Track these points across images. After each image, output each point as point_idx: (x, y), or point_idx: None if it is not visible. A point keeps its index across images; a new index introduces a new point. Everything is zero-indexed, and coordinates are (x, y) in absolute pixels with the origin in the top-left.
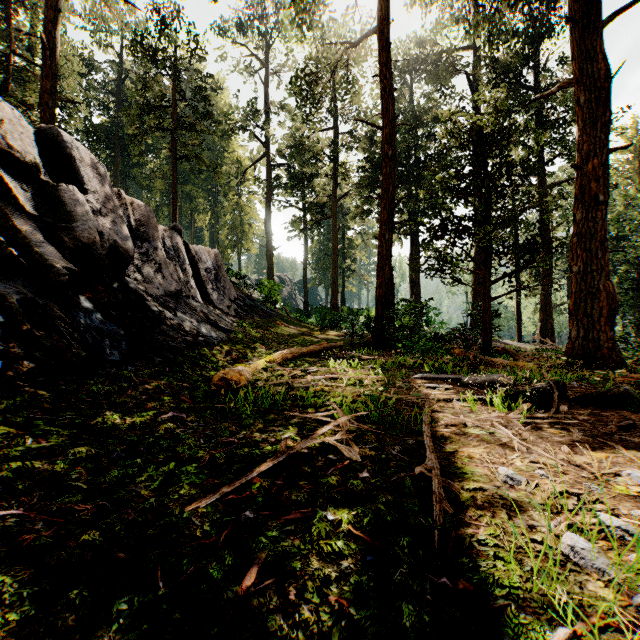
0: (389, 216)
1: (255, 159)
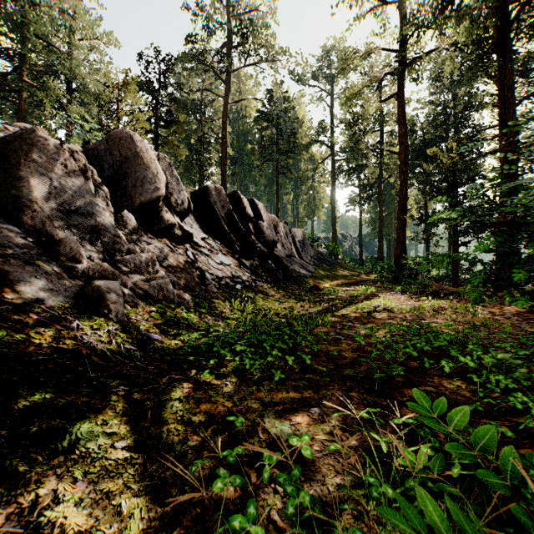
0: (403, 206)
1: (324, 156)
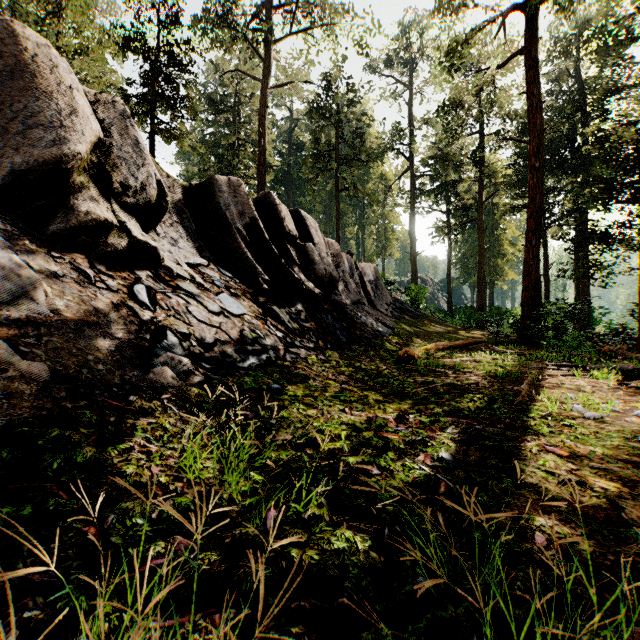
0: (536, 223)
1: (399, 172)
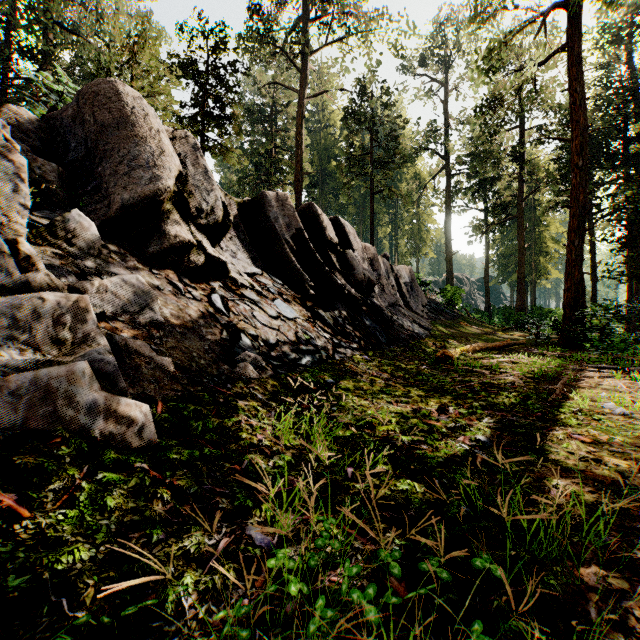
0: (579, 223)
1: (434, 171)
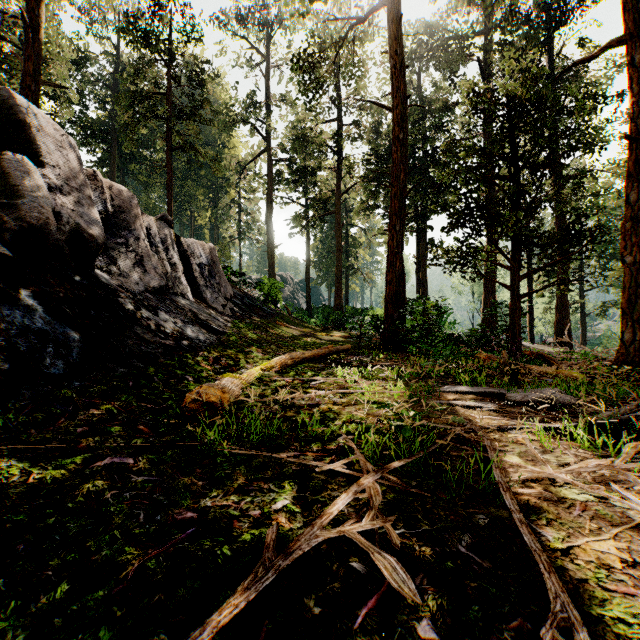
0: (400, 205)
1: (256, 154)
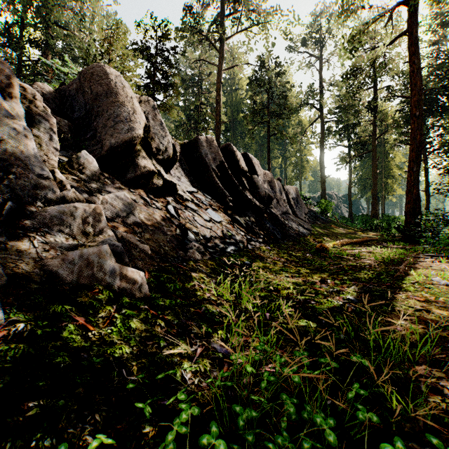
0: (416, 155)
1: (312, 119)
